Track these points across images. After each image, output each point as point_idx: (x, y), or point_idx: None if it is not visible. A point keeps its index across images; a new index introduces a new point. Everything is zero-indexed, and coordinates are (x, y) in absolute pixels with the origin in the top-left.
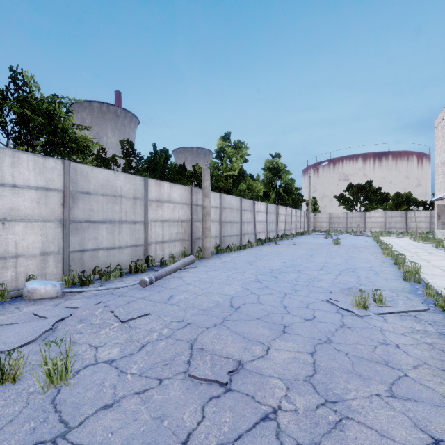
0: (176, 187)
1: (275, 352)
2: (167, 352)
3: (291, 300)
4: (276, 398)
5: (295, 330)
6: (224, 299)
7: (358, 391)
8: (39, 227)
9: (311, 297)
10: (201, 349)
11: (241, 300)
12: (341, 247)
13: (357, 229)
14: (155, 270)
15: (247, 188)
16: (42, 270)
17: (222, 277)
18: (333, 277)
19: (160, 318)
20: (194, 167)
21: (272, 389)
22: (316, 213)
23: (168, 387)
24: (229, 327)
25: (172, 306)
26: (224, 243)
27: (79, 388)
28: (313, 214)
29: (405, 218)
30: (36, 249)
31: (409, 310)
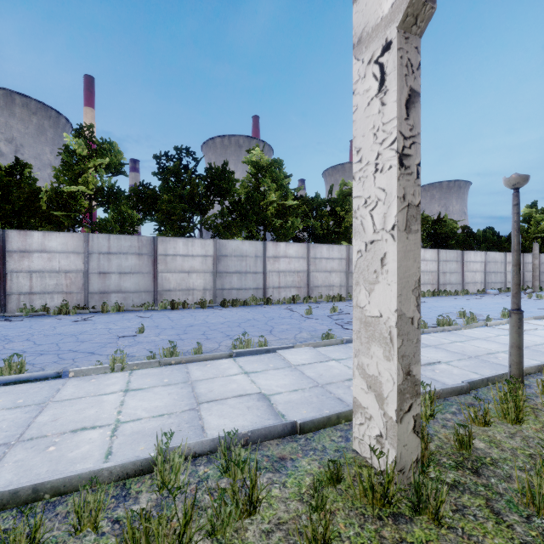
0: None
1: None
2: None
3: None
4: None
5: None
6: None
7: None
8: (480, 274)
9: None
10: None
11: None
12: None
13: None
14: None
15: None
16: (480, 288)
17: None
18: None
19: None
20: (509, 235)
21: None
22: None
23: None
24: None
25: None
26: (542, 285)
27: None
28: None
29: None
30: (479, 281)
31: None
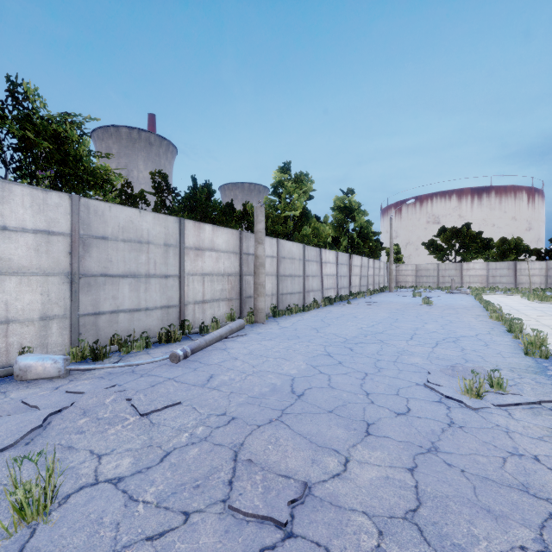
0: (220, 231)
1: (357, 468)
2: (200, 466)
3: (375, 383)
4: (363, 551)
5: (383, 431)
6: (282, 381)
7: (491, 541)
8: (38, 282)
9: (402, 379)
10: (250, 461)
11: (306, 383)
12: (433, 308)
13: (452, 284)
14: (192, 338)
15: (311, 232)
16: (43, 339)
17: (279, 348)
18: (428, 350)
19: (195, 409)
20: (244, 205)
21: (357, 533)
22: (398, 265)
23: (197, 528)
24: (289, 425)
25: (211, 392)
26: (283, 302)
27: (64, 527)
28: (395, 265)
29: (513, 271)
30: (34, 312)
31: (543, 400)
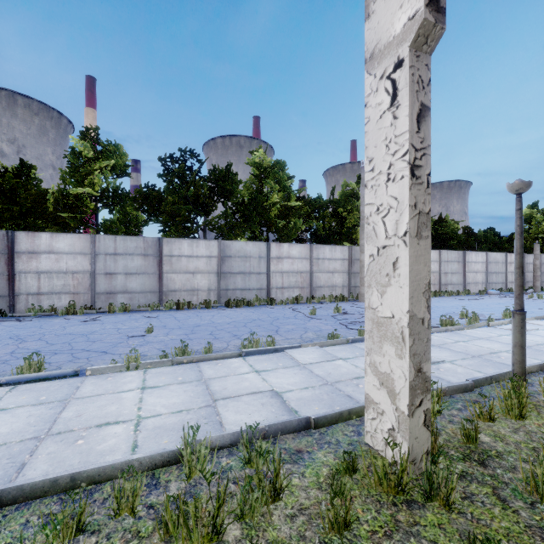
0: None
1: None
2: None
3: None
4: None
5: None
6: None
7: None
8: (481, 274)
9: None
10: None
11: None
12: None
13: None
14: None
15: None
16: (482, 288)
17: None
18: None
19: None
20: (510, 235)
21: None
22: None
23: None
24: None
25: None
26: (543, 286)
27: None
28: None
29: None
30: (481, 281)
31: None
